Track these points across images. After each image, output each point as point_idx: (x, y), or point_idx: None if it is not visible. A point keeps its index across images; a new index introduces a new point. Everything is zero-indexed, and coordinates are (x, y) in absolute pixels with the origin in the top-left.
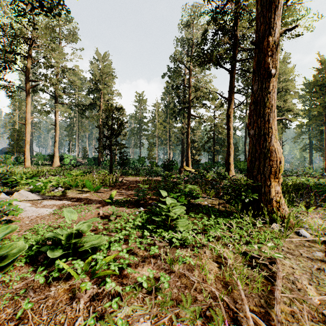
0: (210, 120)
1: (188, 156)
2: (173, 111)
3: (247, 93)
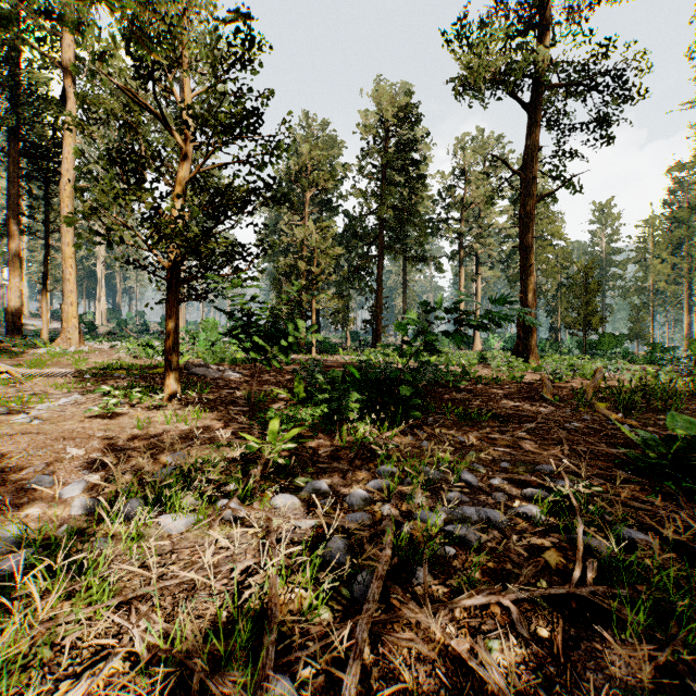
0: None
1: None
2: None
3: None
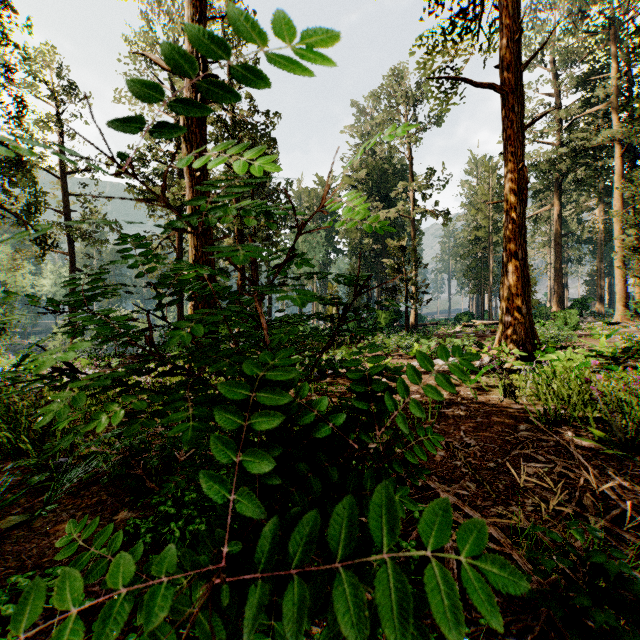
0: None
1: None
2: None
3: None
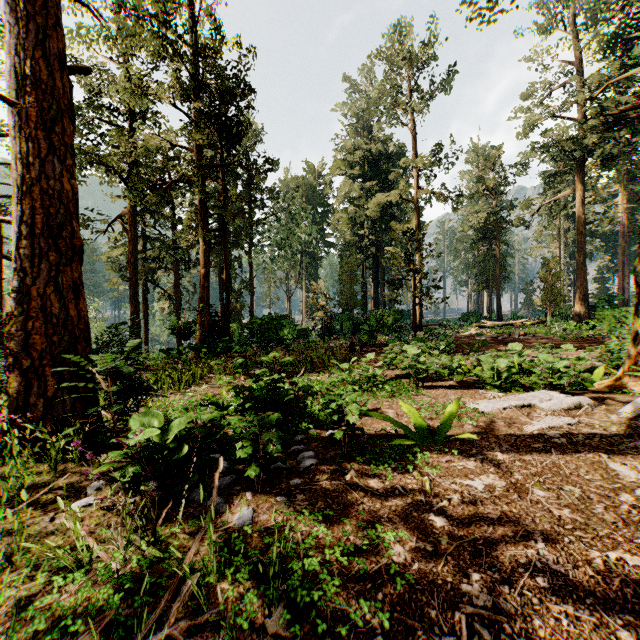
0: None
1: None
2: None
3: None
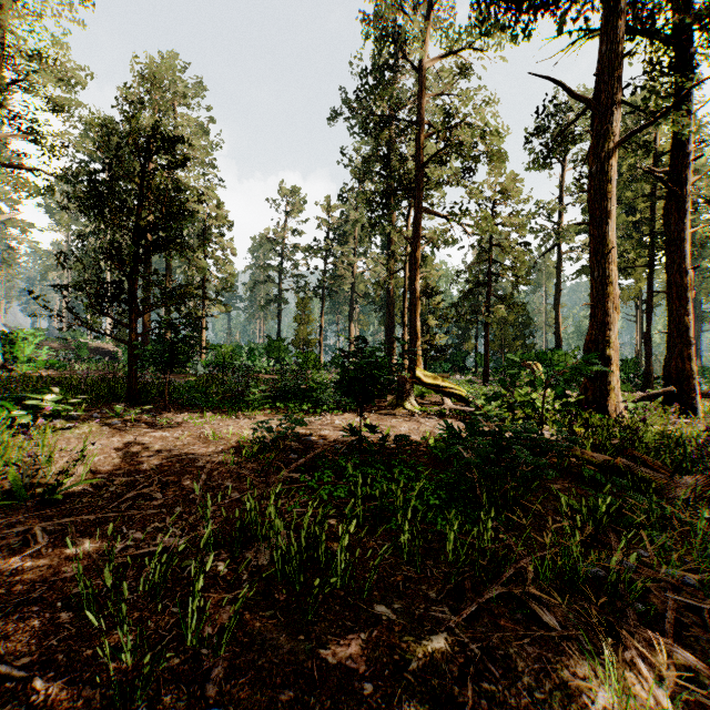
0: (484, 223)
1: (416, 334)
2: (369, 202)
3: (658, 93)
